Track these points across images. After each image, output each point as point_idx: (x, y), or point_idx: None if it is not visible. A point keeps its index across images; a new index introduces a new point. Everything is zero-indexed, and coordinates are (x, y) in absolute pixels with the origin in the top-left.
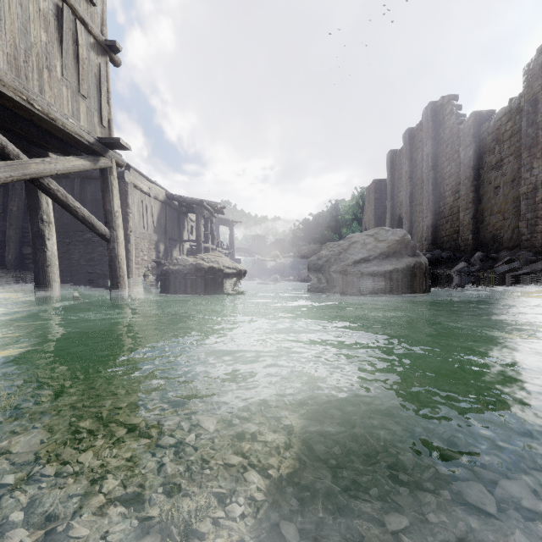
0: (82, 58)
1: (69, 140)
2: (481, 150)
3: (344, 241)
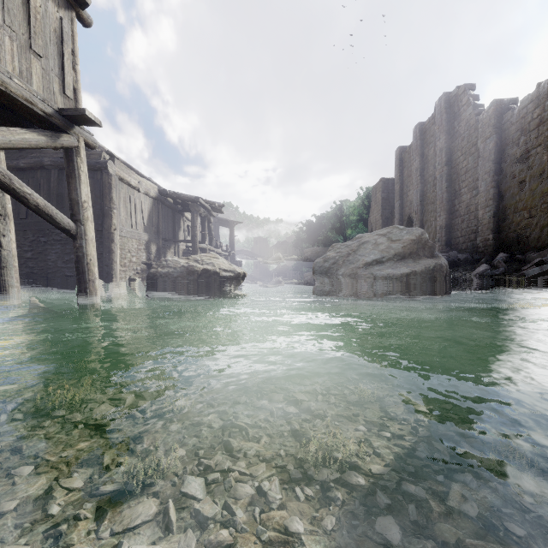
0: (35, 6)
1: (17, 108)
2: (503, 142)
3: (352, 242)
